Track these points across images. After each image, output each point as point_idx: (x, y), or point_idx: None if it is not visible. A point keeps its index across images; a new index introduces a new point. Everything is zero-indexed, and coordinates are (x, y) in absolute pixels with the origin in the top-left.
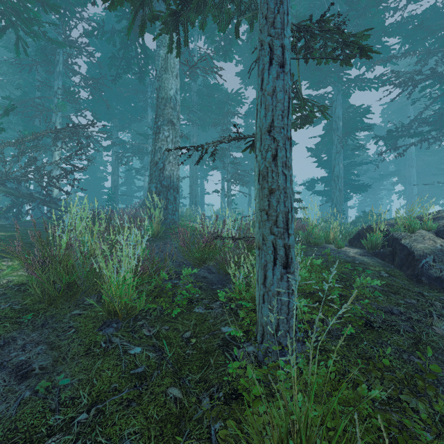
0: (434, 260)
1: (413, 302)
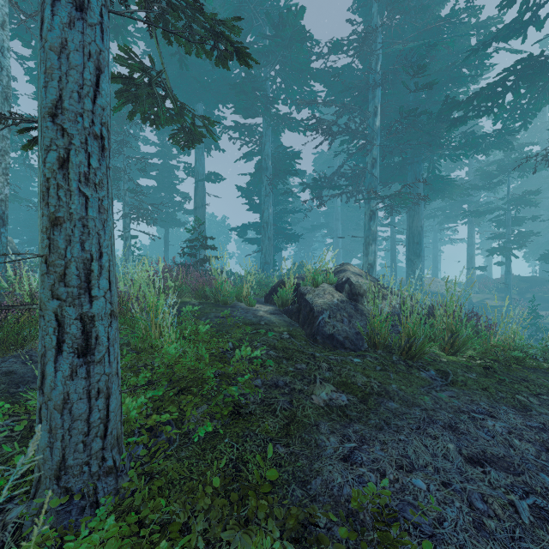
0: (330, 316)
1: (303, 368)
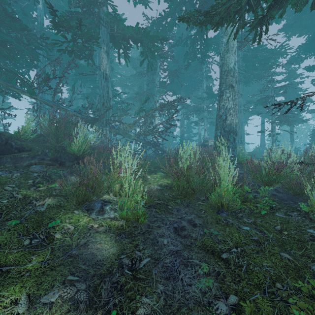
0: None
1: None
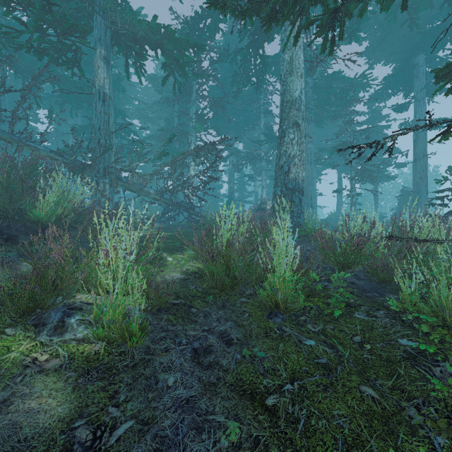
0: None
1: None
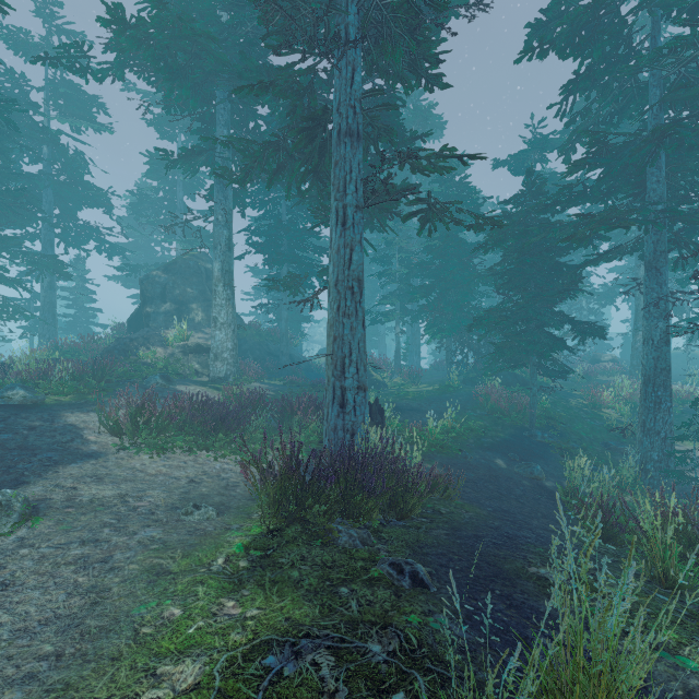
0: None
1: None
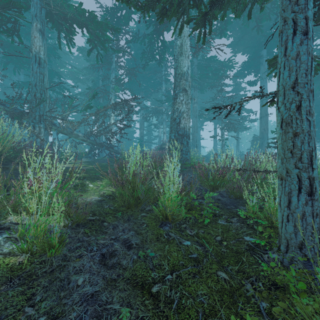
0: None
1: None
